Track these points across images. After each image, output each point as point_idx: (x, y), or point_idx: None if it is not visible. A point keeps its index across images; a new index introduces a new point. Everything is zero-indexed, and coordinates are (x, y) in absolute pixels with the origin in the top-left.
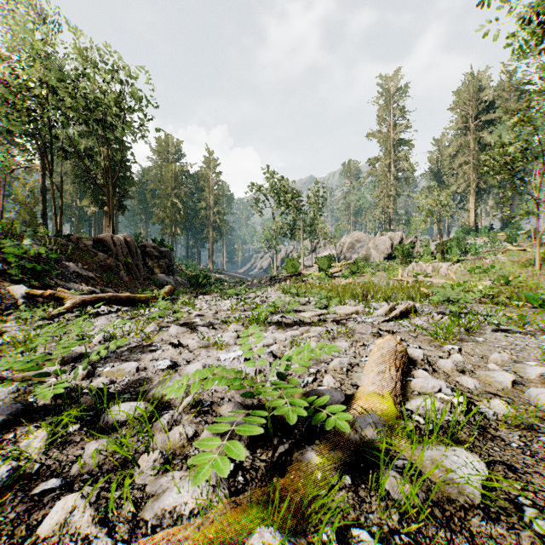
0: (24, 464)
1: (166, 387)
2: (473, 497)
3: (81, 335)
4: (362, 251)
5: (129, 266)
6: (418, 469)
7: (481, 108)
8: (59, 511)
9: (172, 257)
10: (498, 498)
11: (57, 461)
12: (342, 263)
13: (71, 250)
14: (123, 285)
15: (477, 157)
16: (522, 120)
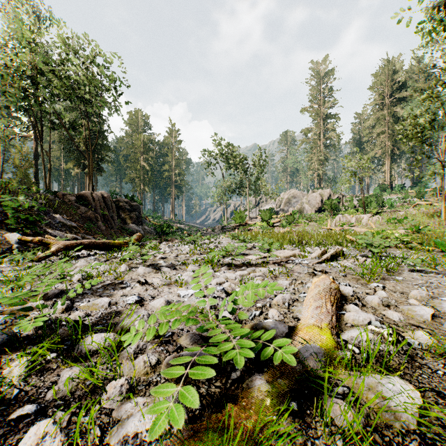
0: (5, 390)
1: (133, 319)
2: (409, 423)
3: (62, 274)
4: (297, 205)
5: (105, 217)
6: (360, 398)
7: (395, 88)
8: (31, 436)
9: (141, 210)
10: (431, 424)
11: (35, 387)
12: (281, 215)
13: (57, 204)
14: (101, 233)
15: (391, 128)
16: (431, 96)
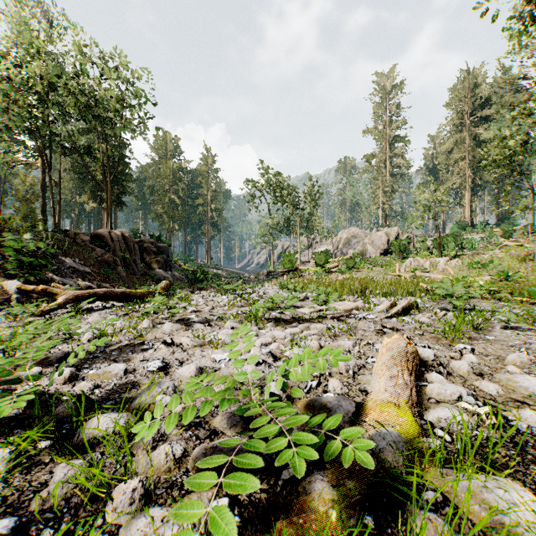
0: None
1: (154, 393)
2: None
3: (67, 333)
4: (358, 247)
5: (126, 261)
6: (465, 517)
7: (477, 104)
8: None
9: (170, 253)
10: None
11: (17, 491)
12: (339, 258)
13: (68, 245)
14: (121, 280)
15: (472, 154)
16: (522, 113)
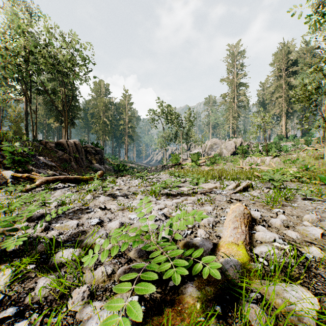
0: None
1: (95, 237)
2: (310, 324)
3: (42, 202)
4: (217, 150)
5: (77, 159)
6: (271, 305)
7: (289, 64)
8: None
9: (103, 154)
10: None
11: (16, 293)
12: (206, 157)
13: (41, 149)
14: (73, 170)
15: (287, 93)
16: (316, 70)
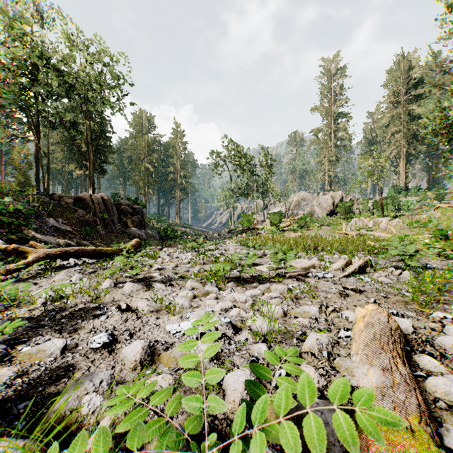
0: None
1: (82, 392)
2: None
3: (12, 299)
4: (307, 208)
5: (105, 221)
6: None
7: (411, 84)
8: None
9: (145, 213)
10: None
11: None
12: (291, 218)
13: (53, 207)
14: (100, 238)
15: (407, 127)
16: None
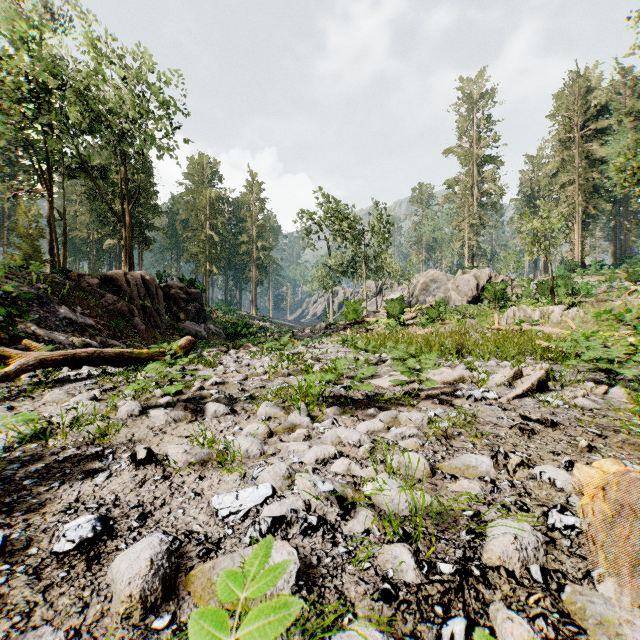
0: None
1: None
2: None
3: None
4: (439, 293)
5: (146, 311)
6: None
7: (589, 114)
8: None
9: (207, 301)
10: None
11: None
12: (416, 308)
13: (68, 290)
14: (137, 335)
15: (584, 176)
16: None
